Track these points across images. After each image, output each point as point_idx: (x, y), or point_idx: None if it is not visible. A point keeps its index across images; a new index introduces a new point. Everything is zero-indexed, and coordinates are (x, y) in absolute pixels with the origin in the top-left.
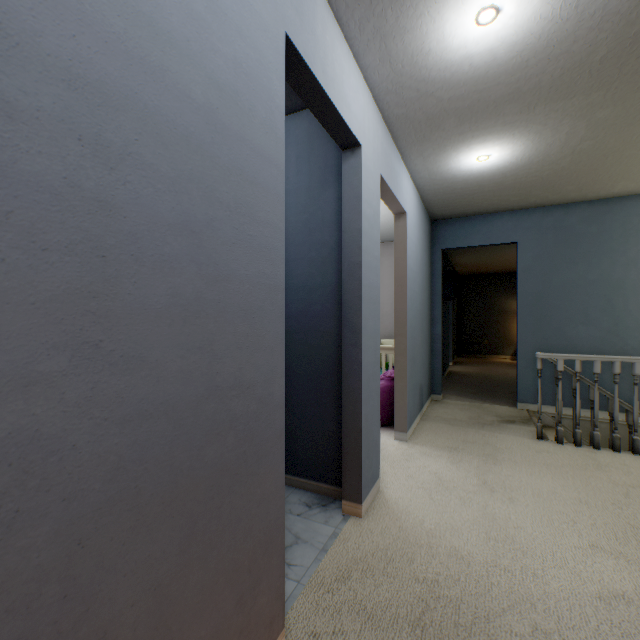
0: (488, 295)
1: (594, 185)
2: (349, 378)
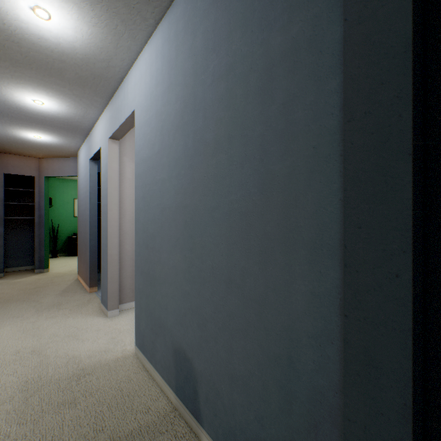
0: None
1: None
2: None
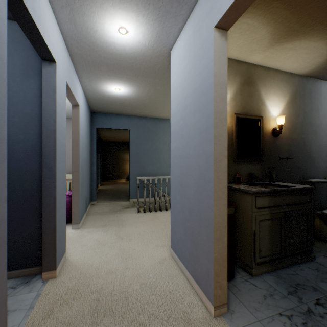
0: (116, 152)
1: (155, 112)
2: (47, 198)
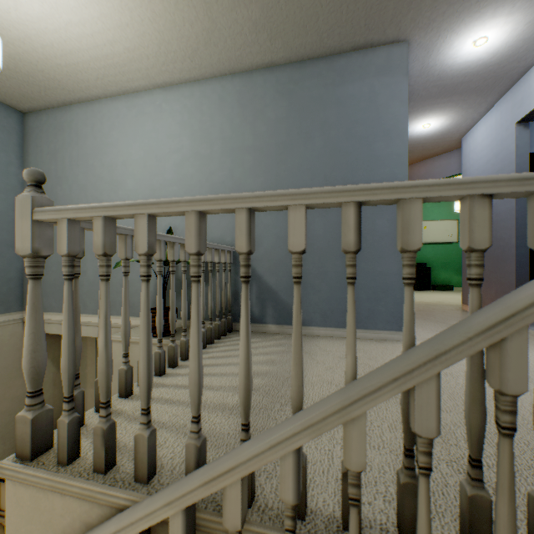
0: None
1: None
2: None
